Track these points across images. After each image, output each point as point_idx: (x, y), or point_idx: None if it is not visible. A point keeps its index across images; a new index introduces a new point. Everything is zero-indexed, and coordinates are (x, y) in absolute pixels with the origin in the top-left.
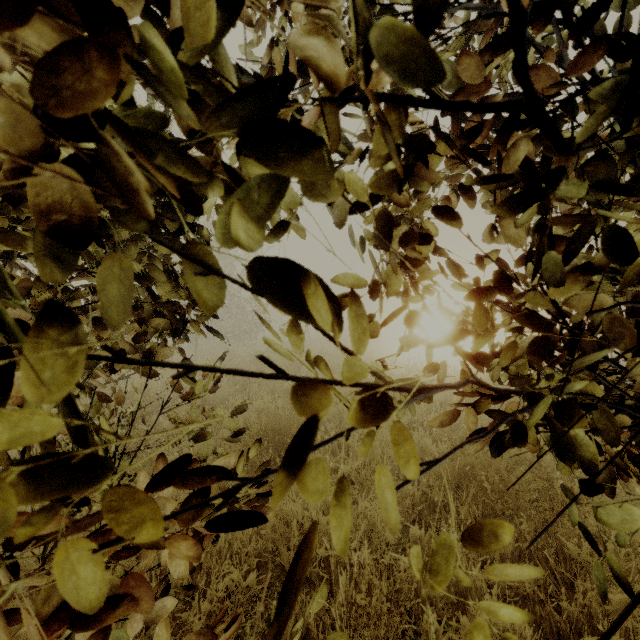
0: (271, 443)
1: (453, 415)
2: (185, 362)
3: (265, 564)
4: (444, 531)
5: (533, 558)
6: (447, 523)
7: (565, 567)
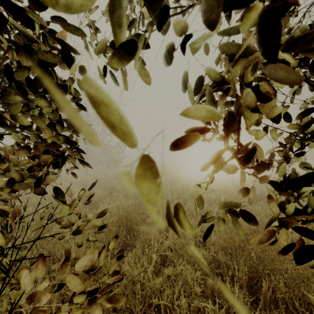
0: (125, 227)
1: (270, 233)
2: (54, 189)
3: (120, 310)
4: (228, 282)
5: (283, 300)
6: (226, 273)
7: (304, 307)
